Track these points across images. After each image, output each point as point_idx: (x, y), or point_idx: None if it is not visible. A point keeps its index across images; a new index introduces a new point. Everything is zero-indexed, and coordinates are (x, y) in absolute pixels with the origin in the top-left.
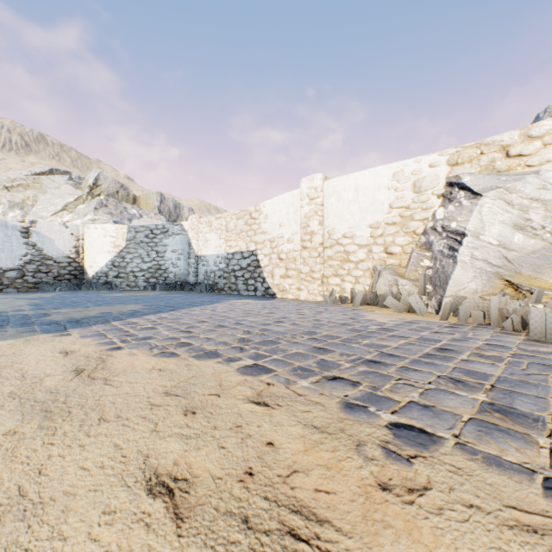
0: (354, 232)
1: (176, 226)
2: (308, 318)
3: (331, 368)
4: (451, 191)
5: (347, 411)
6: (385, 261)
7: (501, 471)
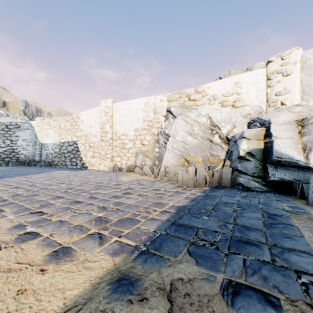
0: (127, 132)
1: (26, 124)
2: (84, 180)
3: (45, 207)
4: (168, 114)
5: (10, 229)
6: (141, 149)
7: (44, 247)
